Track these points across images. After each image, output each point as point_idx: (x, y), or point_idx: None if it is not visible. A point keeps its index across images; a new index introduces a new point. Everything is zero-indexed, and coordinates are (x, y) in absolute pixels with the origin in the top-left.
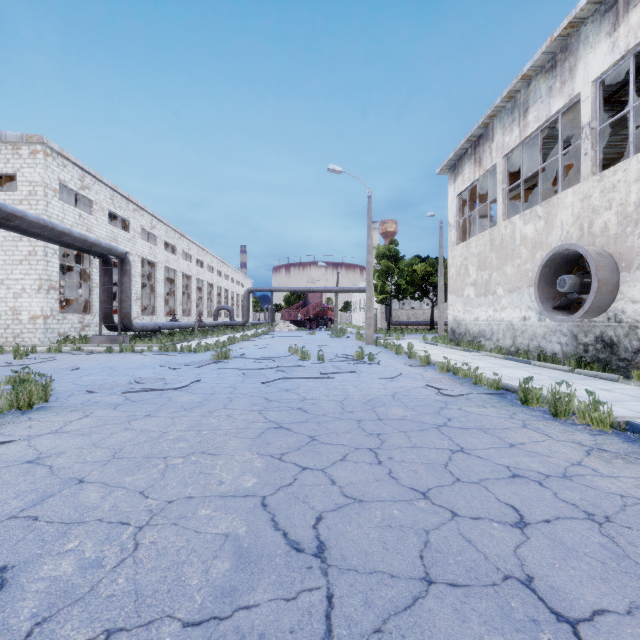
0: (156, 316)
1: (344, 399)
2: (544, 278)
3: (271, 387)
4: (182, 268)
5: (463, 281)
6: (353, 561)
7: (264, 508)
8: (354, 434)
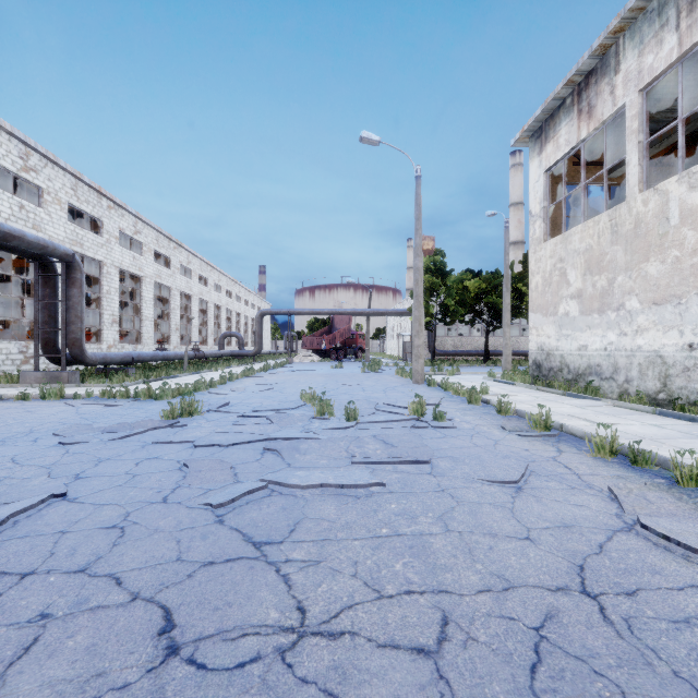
0: (142, 344)
1: (441, 634)
2: None
3: (221, 529)
4: (179, 285)
5: (557, 293)
6: None
7: None
8: None
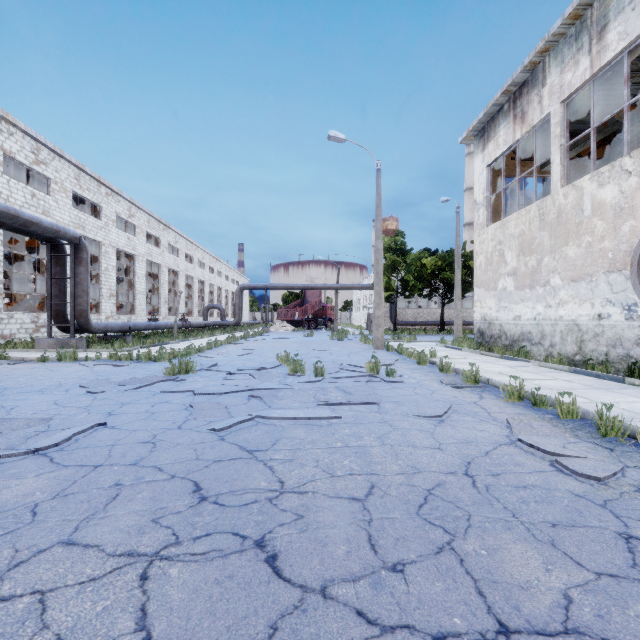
0: (135, 315)
1: (368, 492)
2: None
3: (224, 443)
4: (168, 263)
5: (496, 271)
6: None
7: None
8: None
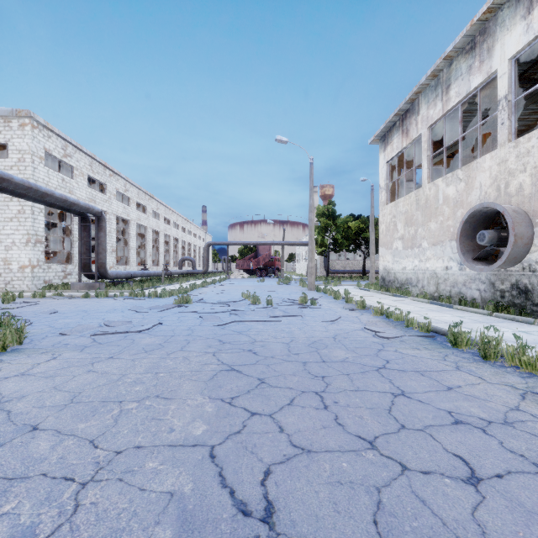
0: (129, 266)
1: (290, 341)
2: (465, 233)
3: (225, 329)
4: (151, 225)
5: (392, 236)
6: (303, 528)
7: (212, 460)
8: (300, 377)
